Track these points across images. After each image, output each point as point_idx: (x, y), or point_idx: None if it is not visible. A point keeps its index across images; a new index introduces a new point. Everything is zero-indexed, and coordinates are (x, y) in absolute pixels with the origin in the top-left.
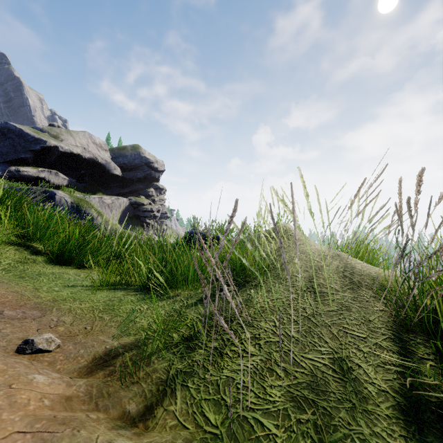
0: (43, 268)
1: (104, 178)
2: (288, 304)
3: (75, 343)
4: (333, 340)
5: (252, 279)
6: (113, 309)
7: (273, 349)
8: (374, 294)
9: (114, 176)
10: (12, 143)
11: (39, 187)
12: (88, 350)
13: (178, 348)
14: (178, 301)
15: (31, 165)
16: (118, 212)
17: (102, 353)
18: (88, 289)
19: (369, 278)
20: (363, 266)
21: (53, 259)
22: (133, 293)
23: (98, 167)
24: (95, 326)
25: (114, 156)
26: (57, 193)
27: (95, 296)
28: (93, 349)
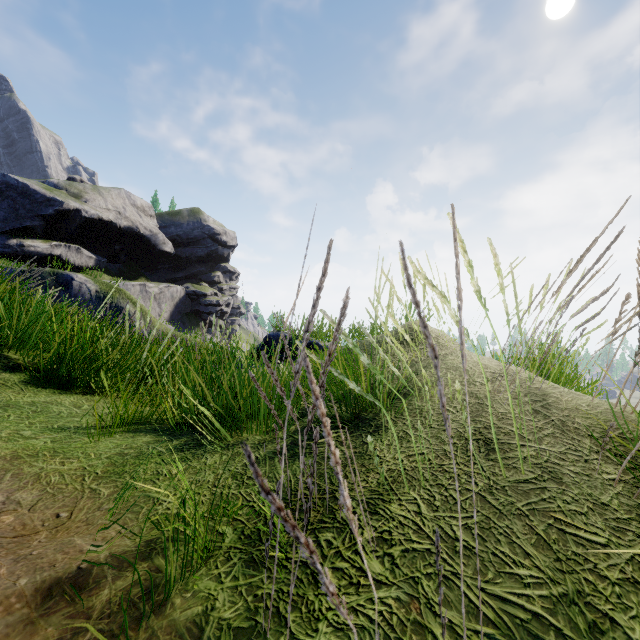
0: (17, 394)
1: (149, 256)
2: (440, 466)
3: (16, 559)
4: (541, 550)
5: (370, 414)
6: (121, 473)
7: (421, 571)
8: (596, 446)
9: (163, 253)
10: (12, 205)
11: (48, 269)
12: (39, 577)
13: (230, 564)
14: (242, 455)
15: (41, 237)
16: (169, 306)
17: (69, 582)
18: (88, 433)
19: (580, 415)
20: (563, 392)
21: (40, 378)
22: (167, 438)
23: (140, 241)
24: (77, 510)
25: (163, 225)
26: (76, 277)
27: (96, 446)
28: (51, 574)
